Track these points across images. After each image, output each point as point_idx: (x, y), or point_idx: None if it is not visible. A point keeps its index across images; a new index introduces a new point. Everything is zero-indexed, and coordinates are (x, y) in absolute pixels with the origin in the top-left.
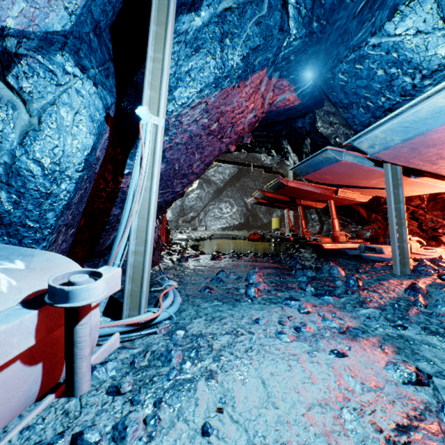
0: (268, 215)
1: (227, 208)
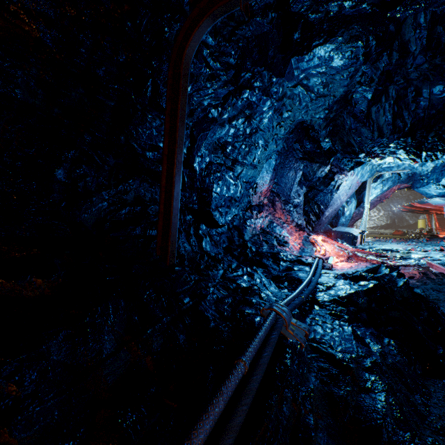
0: (413, 217)
1: (374, 213)
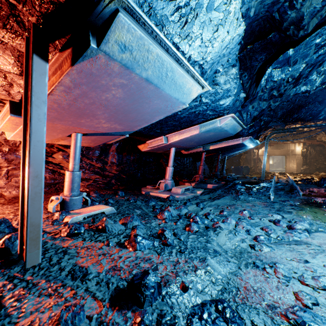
0: None
1: None
